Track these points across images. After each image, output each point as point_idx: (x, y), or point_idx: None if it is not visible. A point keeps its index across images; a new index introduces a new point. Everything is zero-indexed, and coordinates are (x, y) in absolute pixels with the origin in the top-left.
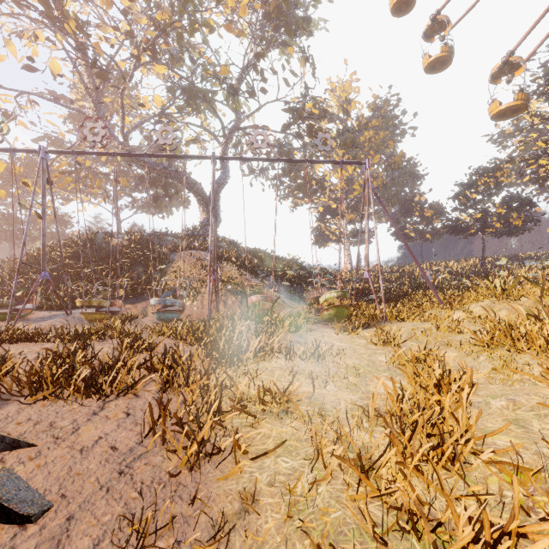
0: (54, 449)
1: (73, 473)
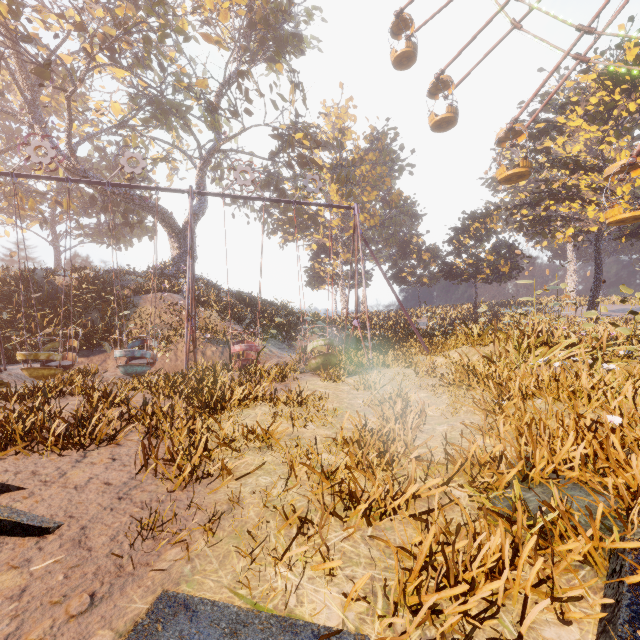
0: (46, 489)
1: (74, 503)
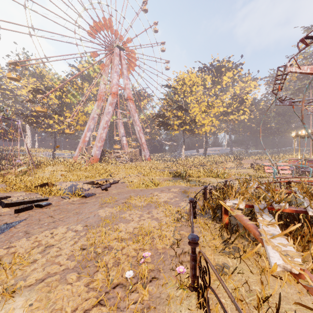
0: None
1: None
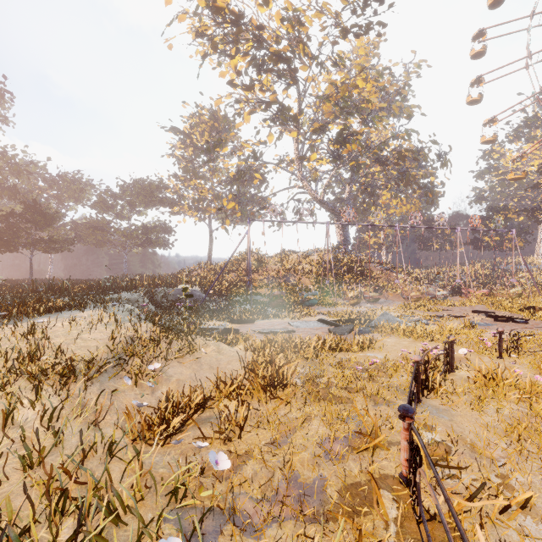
0: None
1: None
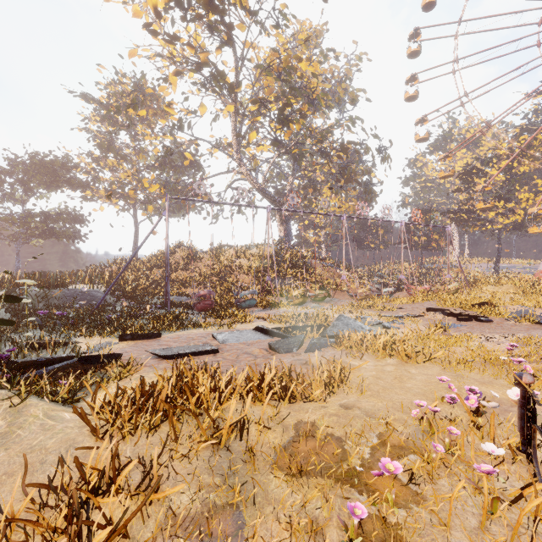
0: None
1: None
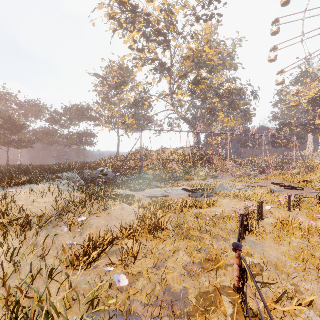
0: None
1: None
